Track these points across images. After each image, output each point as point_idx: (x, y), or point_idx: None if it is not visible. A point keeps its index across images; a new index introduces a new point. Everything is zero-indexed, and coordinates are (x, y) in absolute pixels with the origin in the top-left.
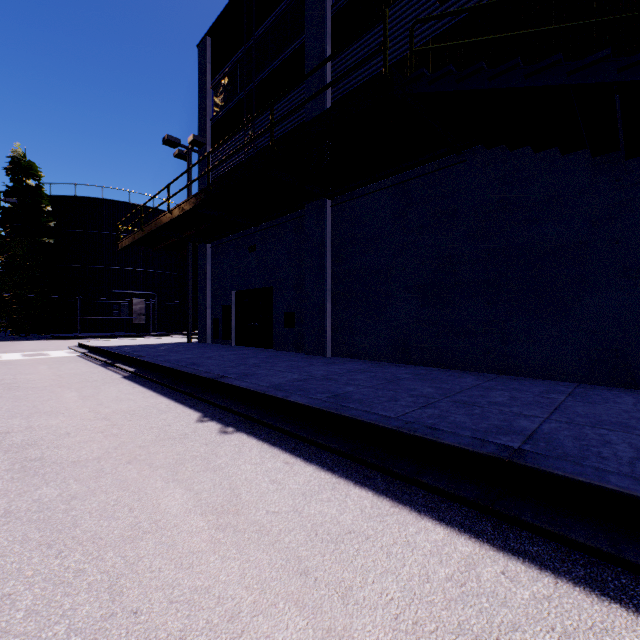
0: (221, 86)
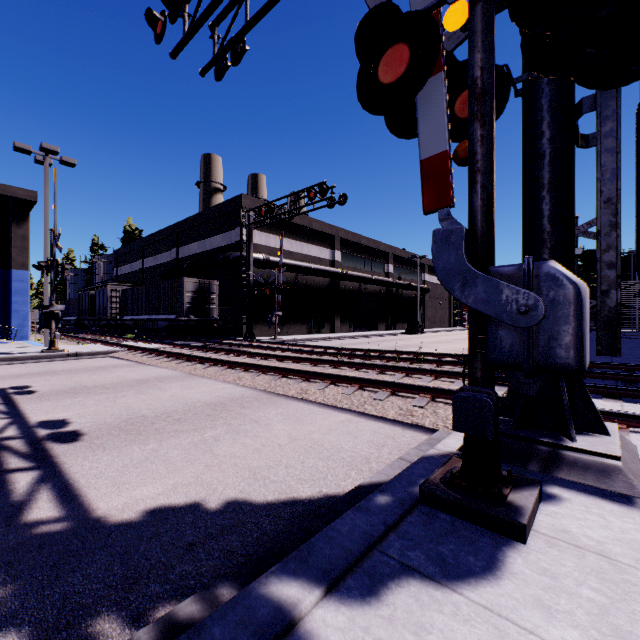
0: None
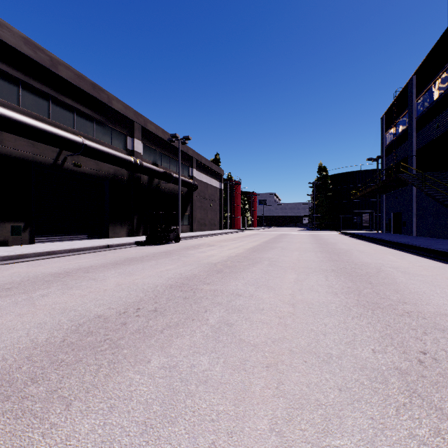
0: (388, 134)
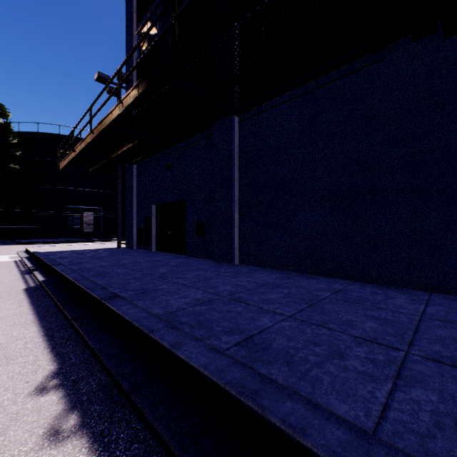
0: (144, 31)
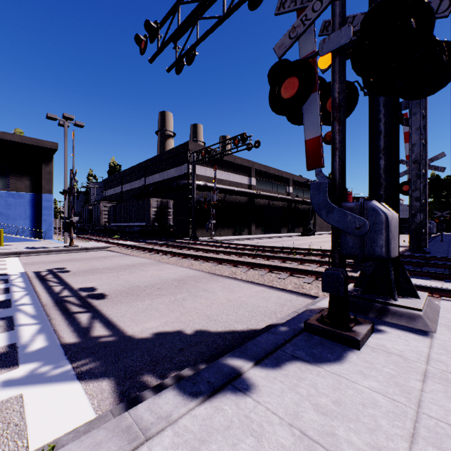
0: None
